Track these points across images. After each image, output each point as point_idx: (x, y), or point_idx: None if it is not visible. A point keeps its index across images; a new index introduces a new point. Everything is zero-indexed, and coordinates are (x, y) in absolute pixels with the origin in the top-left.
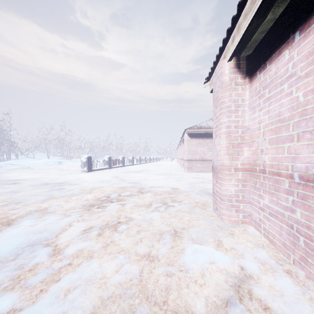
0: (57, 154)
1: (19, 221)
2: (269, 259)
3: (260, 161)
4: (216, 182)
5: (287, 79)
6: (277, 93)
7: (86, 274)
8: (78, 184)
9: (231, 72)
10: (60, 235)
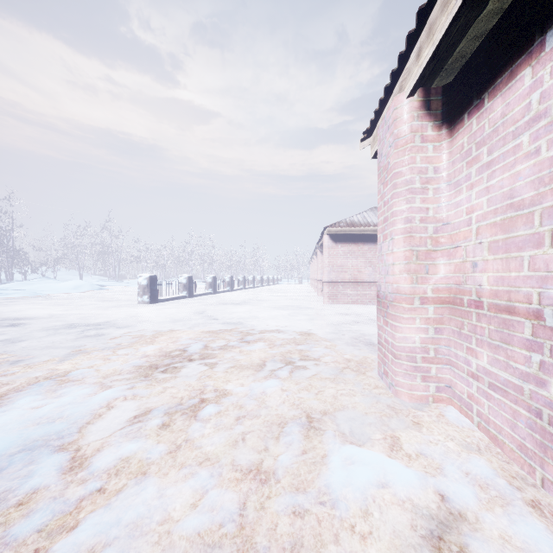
0: (97, 272)
1: (12, 398)
2: (493, 478)
3: (471, 284)
4: (384, 324)
5: (528, 125)
6: (507, 153)
7: (132, 512)
8: (130, 326)
9: (414, 118)
10: (88, 428)
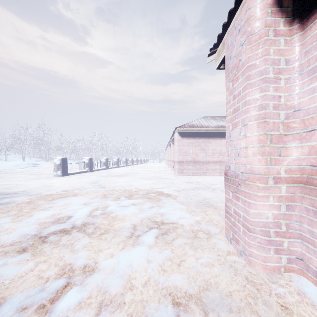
0: (35, 156)
1: None
2: None
3: None
4: (234, 198)
5: None
6: None
7: None
8: (39, 194)
9: (268, 13)
10: None
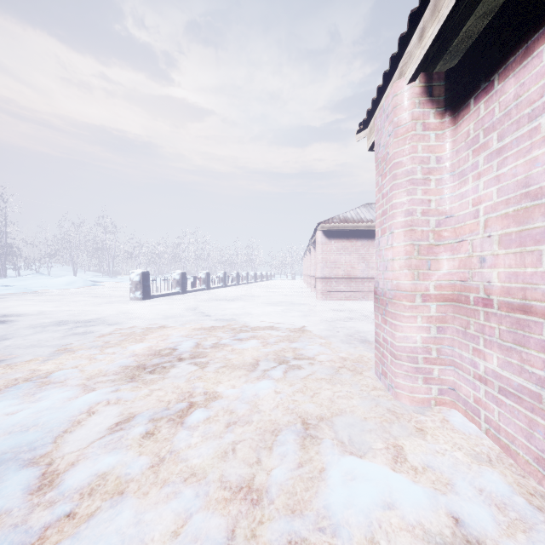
0: (91, 268)
1: None
2: (510, 496)
3: (479, 281)
4: (382, 322)
5: None
6: (521, 138)
7: (102, 544)
8: (121, 323)
9: (415, 104)
10: (64, 437)
